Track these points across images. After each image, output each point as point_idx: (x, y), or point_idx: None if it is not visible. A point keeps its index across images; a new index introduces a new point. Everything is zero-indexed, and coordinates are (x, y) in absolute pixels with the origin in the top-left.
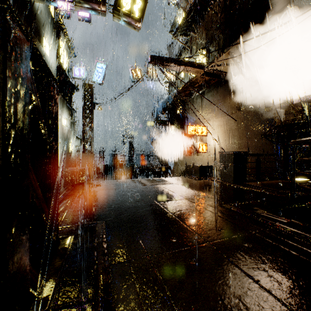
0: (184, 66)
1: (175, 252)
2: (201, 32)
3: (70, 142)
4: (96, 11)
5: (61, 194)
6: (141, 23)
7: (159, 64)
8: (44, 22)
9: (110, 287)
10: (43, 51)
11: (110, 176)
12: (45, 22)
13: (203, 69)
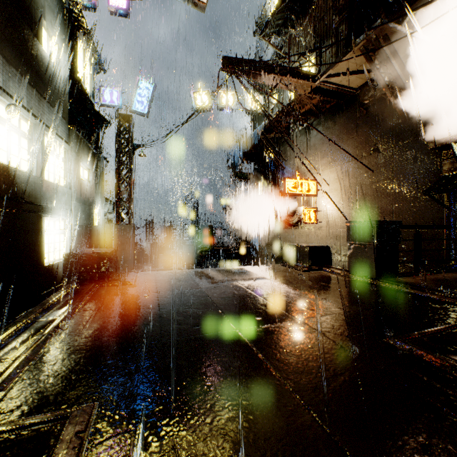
0: (281, 76)
1: None
2: (307, 27)
3: (96, 207)
4: None
5: (43, 305)
6: None
7: (238, 73)
8: (44, 4)
9: None
10: (42, 52)
11: (160, 261)
12: (47, 4)
13: (313, 82)
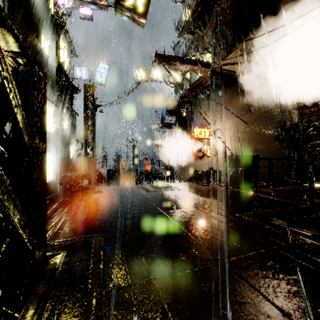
0: (191, 65)
1: (184, 274)
2: (209, 30)
3: (71, 146)
4: (97, 6)
5: (58, 201)
6: (145, 18)
7: (164, 63)
8: (43, 19)
9: None
10: (41, 49)
11: (113, 181)
12: (44, 19)
13: (211, 68)
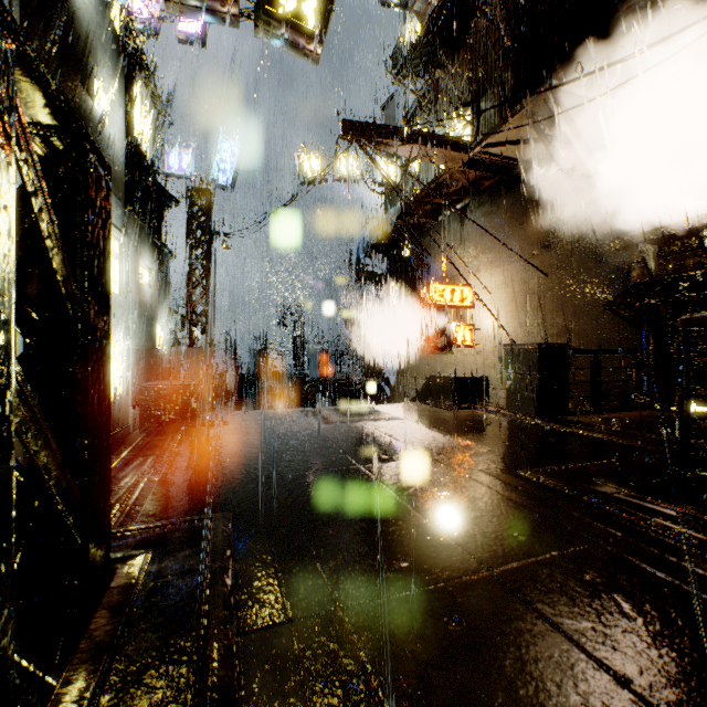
0: (421, 146)
1: (406, 597)
2: (461, 68)
3: (158, 323)
4: (216, 16)
5: (131, 444)
6: (321, 44)
7: (364, 142)
8: (96, 44)
9: (236, 702)
10: (94, 110)
11: (249, 401)
12: (100, 44)
13: (465, 153)
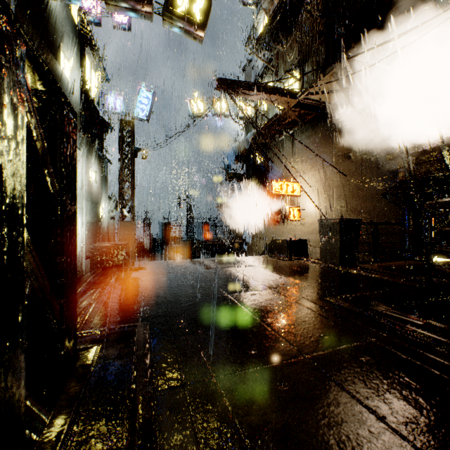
0: (267, 94)
1: (254, 371)
2: (292, 45)
3: (101, 206)
4: (138, 13)
5: (85, 281)
6: (204, 30)
7: (231, 92)
8: (62, 30)
9: (153, 428)
10: (61, 72)
11: (159, 255)
12: (64, 30)
13: (295, 99)
